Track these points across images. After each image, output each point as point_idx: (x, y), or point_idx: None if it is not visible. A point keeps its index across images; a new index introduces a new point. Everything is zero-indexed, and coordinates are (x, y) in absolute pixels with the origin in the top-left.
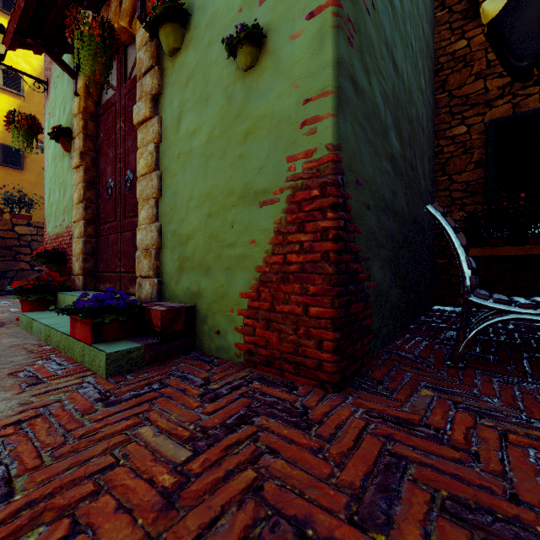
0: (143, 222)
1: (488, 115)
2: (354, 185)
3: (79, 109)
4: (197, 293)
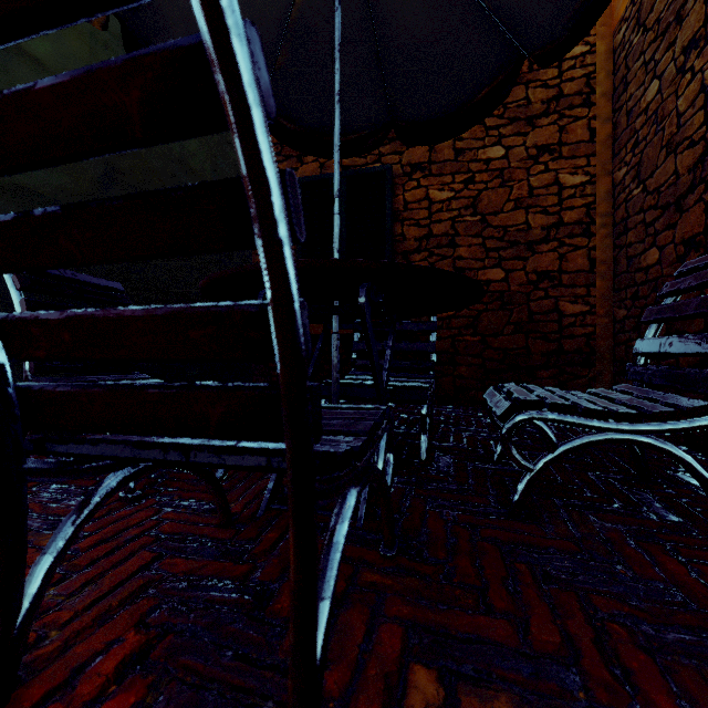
0: None
1: (301, 171)
2: None
3: None
4: None
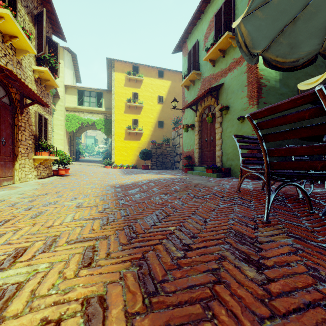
0: (217, 150)
1: None
2: None
3: (197, 120)
4: (231, 165)
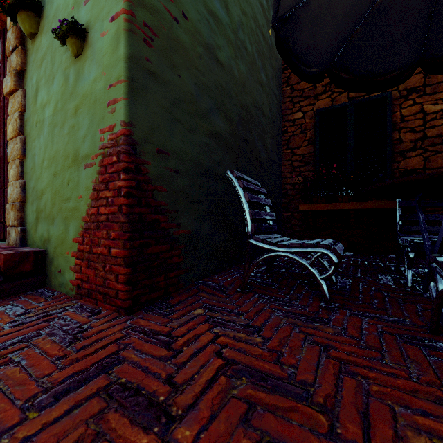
0: (12, 179)
1: (316, 105)
2: (154, 154)
3: None
4: (48, 239)
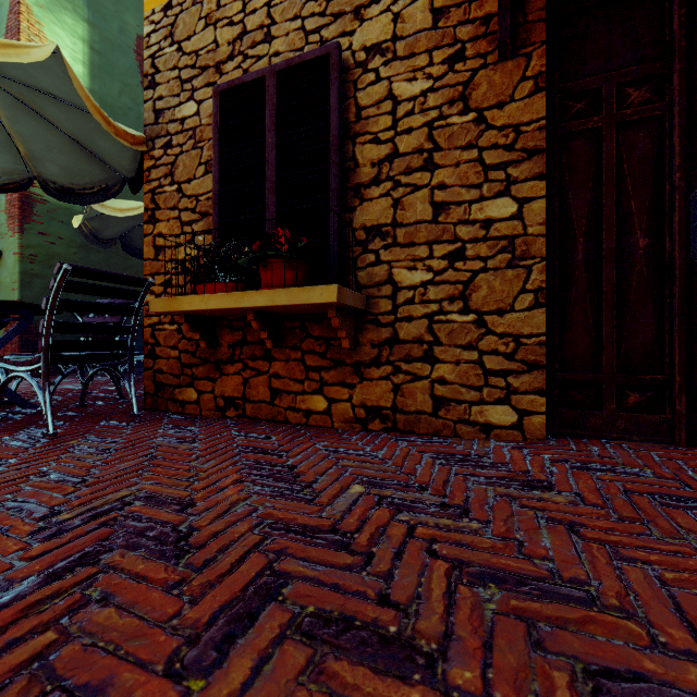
0: None
1: None
2: None
3: None
4: None
